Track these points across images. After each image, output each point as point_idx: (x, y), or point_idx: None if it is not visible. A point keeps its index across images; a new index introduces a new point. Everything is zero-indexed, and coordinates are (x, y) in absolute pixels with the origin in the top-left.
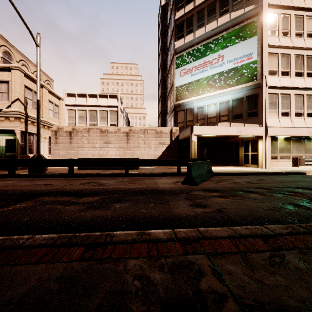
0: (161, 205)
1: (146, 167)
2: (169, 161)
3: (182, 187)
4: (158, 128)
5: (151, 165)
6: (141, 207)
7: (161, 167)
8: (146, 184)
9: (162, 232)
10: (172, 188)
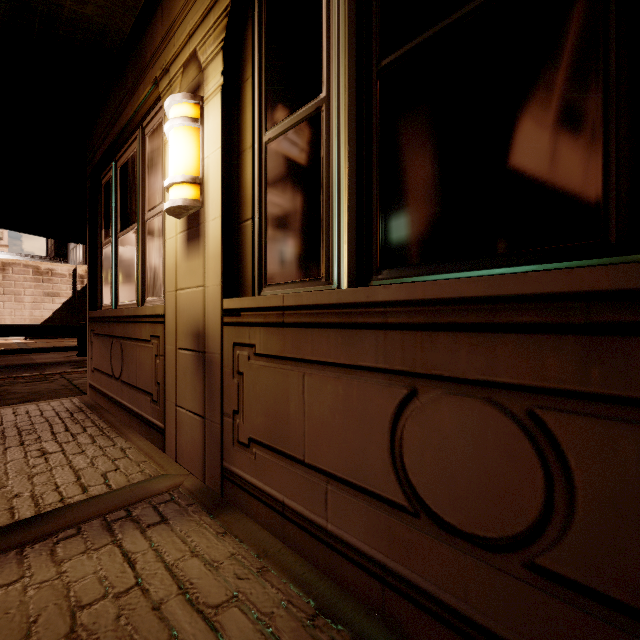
0: (34, 371)
1: (9, 342)
2: (62, 327)
3: (75, 359)
4: (42, 265)
5: (22, 335)
6: (5, 374)
7: (48, 341)
8: (11, 361)
9: (29, 374)
10: (58, 361)
